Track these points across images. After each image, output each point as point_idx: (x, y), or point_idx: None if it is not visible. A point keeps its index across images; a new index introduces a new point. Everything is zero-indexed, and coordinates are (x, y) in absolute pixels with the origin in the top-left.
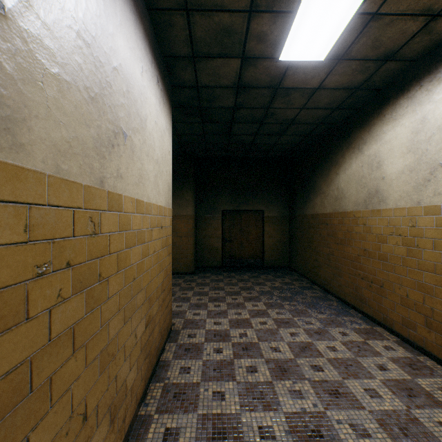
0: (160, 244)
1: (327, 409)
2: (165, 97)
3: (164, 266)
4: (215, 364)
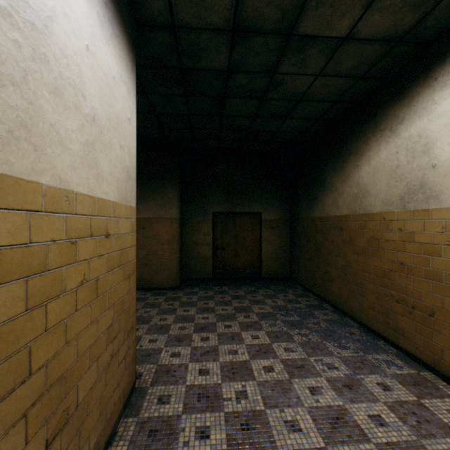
0: (103, 264)
1: None
2: (117, 26)
3: (114, 298)
4: None
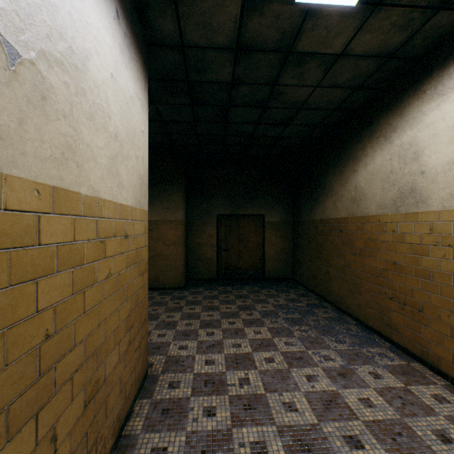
0: (123, 261)
1: None
2: (134, 50)
3: (131, 292)
4: (204, 441)
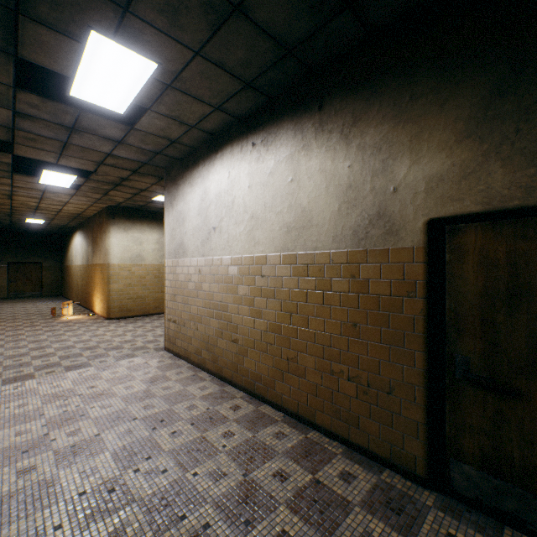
0: None
1: (33, 308)
2: None
3: None
4: (0, 309)
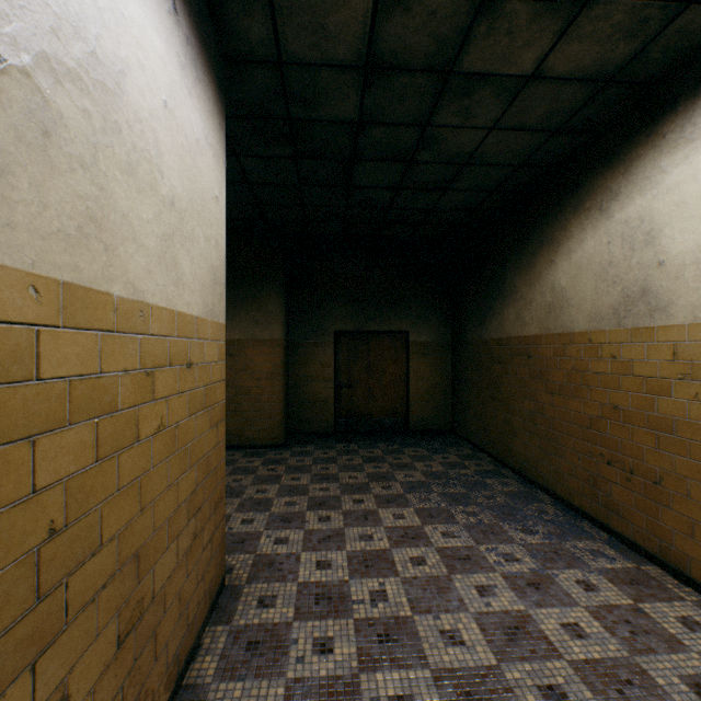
0: (184, 405)
1: None
2: (202, 66)
3: (197, 454)
4: (314, 695)
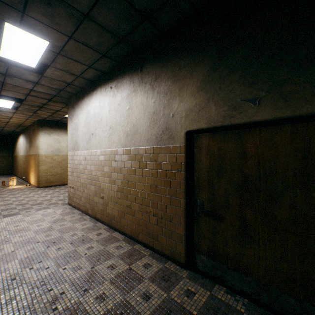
0: None
1: None
2: None
3: None
4: None
